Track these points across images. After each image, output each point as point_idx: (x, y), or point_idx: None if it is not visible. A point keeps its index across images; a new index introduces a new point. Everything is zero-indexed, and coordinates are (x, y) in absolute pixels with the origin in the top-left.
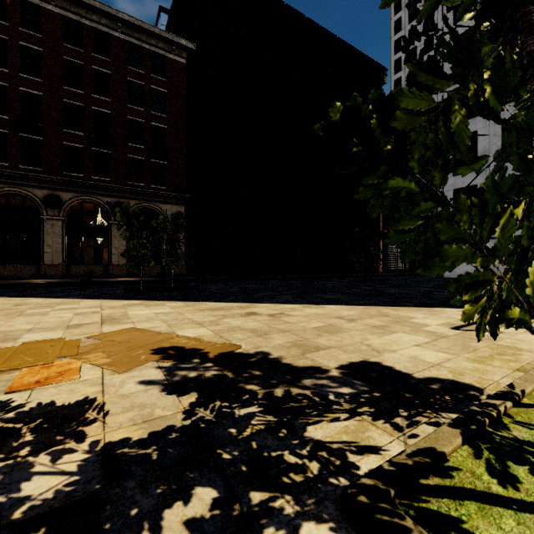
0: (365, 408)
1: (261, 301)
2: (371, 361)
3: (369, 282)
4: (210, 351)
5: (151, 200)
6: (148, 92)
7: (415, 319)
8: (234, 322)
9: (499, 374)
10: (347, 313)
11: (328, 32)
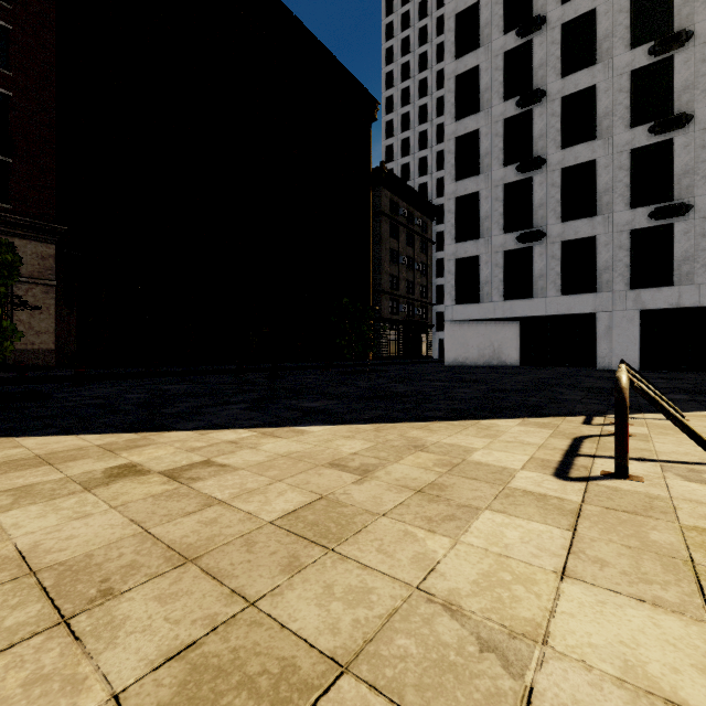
0: None
1: (173, 425)
2: None
3: (363, 374)
4: None
5: None
6: None
7: (477, 455)
8: (28, 526)
9: None
10: (350, 447)
11: (305, 27)
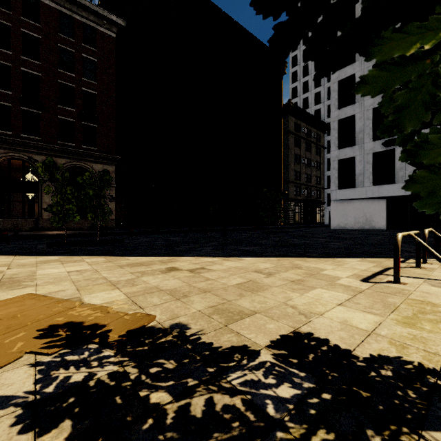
0: (320, 433)
1: (183, 254)
2: (303, 332)
3: (275, 233)
4: (115, 328)
5: (82, 159)
6: (79, 59)
7: (326, 271)
8: (152, 281)
9: (440, 343)
10: (264, 266)
11: (241, 26)
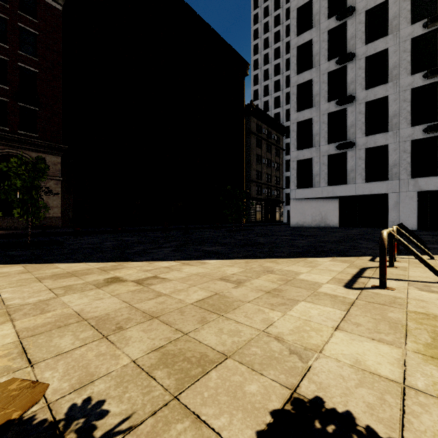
0: None
1: (134, 258)
2: (307, 398)
3: (239, 232)
4: None
5: (18, 147)
6: (13, 28)
7: (302, 276)
8: (76, 302)
9: None
10: (231, 270)
11: (204, 21)
